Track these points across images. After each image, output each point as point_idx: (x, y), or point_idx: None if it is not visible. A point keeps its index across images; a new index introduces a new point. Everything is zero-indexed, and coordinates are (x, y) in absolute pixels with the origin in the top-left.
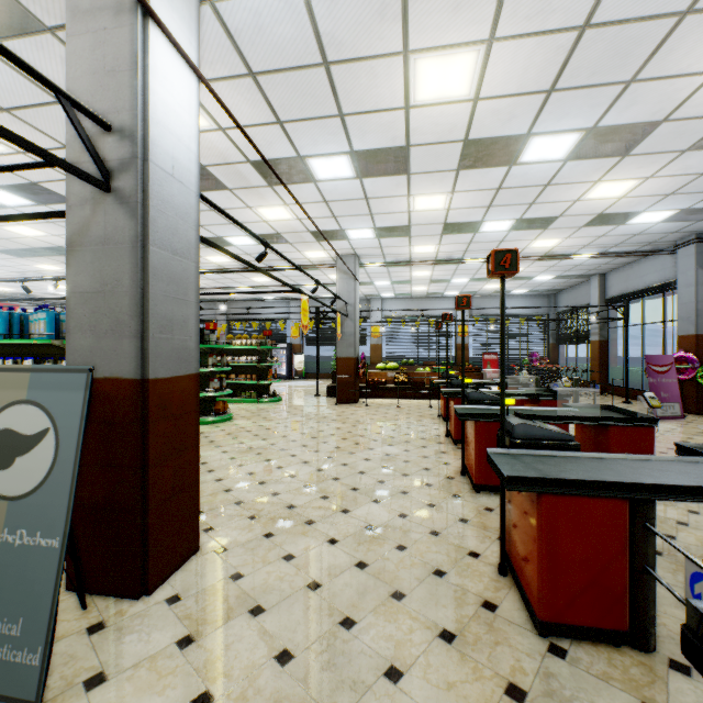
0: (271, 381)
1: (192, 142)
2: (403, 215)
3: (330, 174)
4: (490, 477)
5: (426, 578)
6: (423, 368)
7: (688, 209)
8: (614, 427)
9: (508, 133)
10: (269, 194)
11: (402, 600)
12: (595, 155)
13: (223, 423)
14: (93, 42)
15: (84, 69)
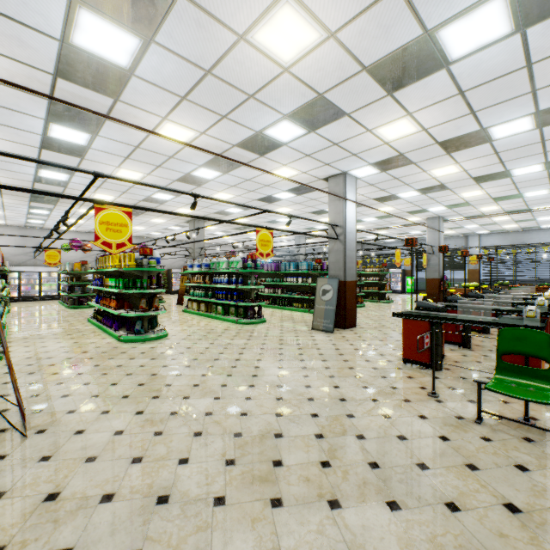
0: (386, 291)
1: (354, 221)
2: (459, 200)
3: (408, 196)
4: None
5: None
6: None
7: None
8: None
9: (493, 172)
10: (381, 205)
11: None
12: None
13: (360, 307)
14: (334, 207)
15: (332, 213)
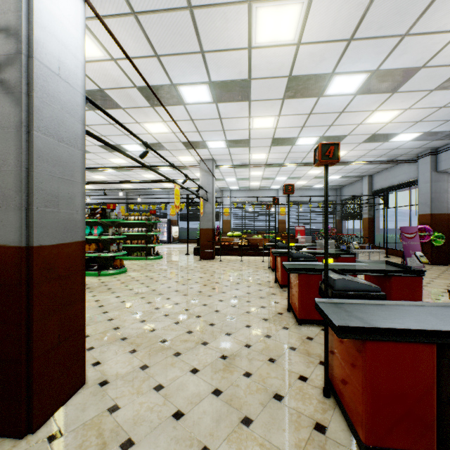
0: (155, 245)
1: (79, 52)
2: (245, 132)
3: (194, 99)
4: (309, 313)
5: (268, 402)
6: (257, 235)
7: (428, 132)
8: (395, 277)
9: (319, 72)
10: (152, 113)
11: (250, 426)
12: (375, 91)
13: (119, 274)
14: None
15: None
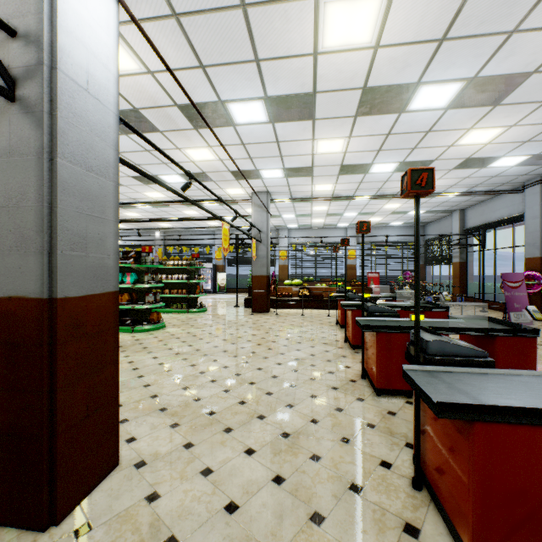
0: (199, 295)
1: (110, 62)
2: (308, 157)
3: (246, 118)
4: (390, 382)
5: (343, 495)
6: (320, 284)
7: (538, 154)
8: (500, 337)
9: (401, 81)
10: (195, 137)
11: (322, 524)
12: (472, 104)
13: (157, 331)
14: None
15: None
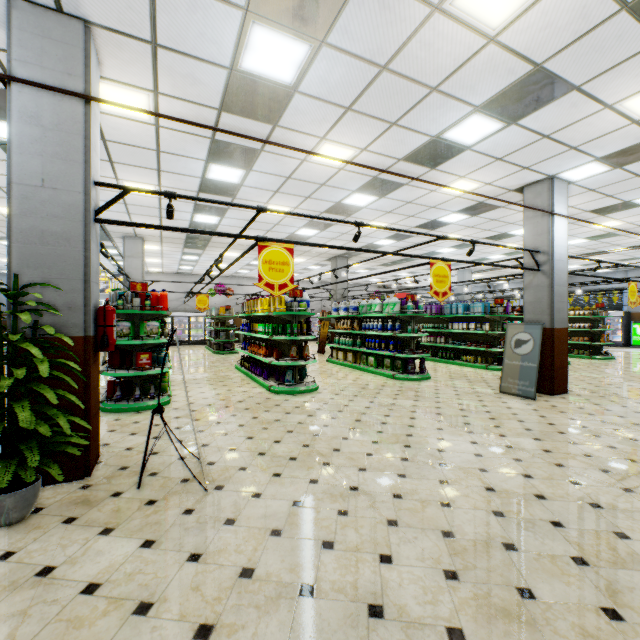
0: (603, 343)
1: (565, 243)
2: None
3: None
4: None
5: None
6: None
7: None
8: None
9: None
10: (601, 219)
11: None
12: None
13: None
14: (533, 226)
15: (529, 235)
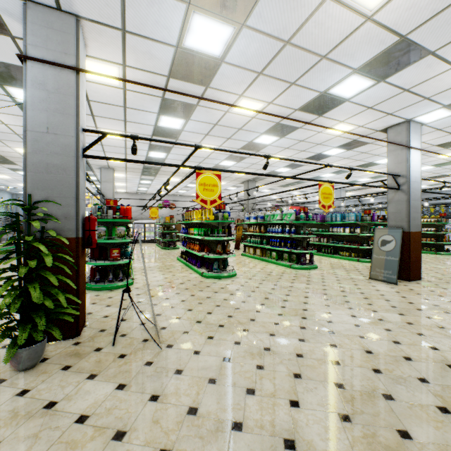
0: (445, 242)
1: (419, 169)
2: None
3: None
4: None
5: None
6: None
7: None
8: None
9: None
10: (445, 151)
11: None
12: None
13: None
14: (394, 157)
15: (392, 163)
